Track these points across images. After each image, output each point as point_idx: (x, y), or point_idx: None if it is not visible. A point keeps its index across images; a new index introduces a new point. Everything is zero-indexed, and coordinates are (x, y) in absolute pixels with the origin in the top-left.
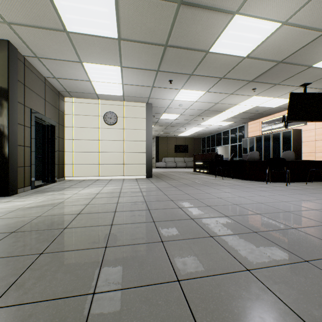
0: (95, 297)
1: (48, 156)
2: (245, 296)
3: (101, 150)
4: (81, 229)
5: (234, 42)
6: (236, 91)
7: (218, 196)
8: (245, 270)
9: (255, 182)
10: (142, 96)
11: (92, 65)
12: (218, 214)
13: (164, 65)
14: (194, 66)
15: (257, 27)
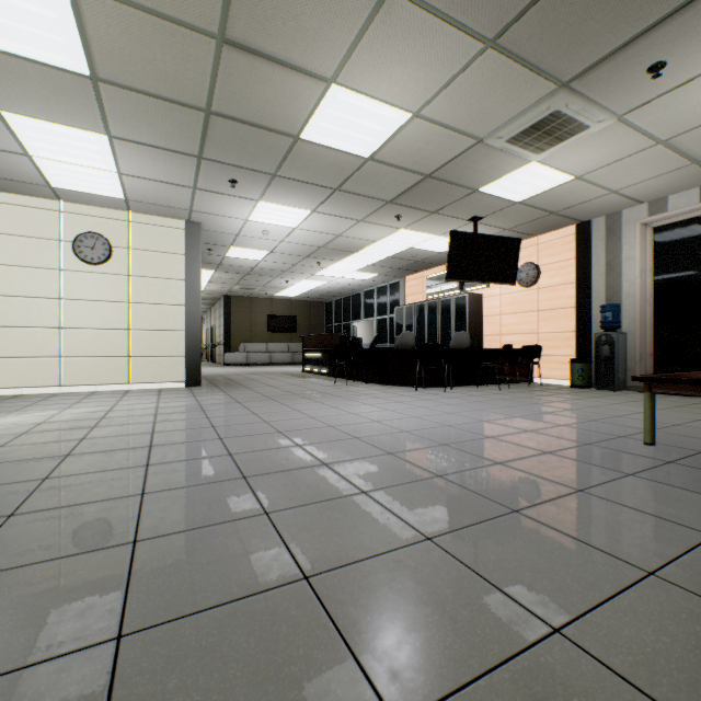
0: None
1: None
2: (233, 543)
3: (68, 322)
4: None
5: (341, 129)
6: (369, 216)
7: (312, 415)
8: (262, 514)
9: (400, 389)
10: (174, 205)
11: (29, 121)
12: (287, 443)
13: (213, 149)
14: (277, 159)
15: (375, 113)
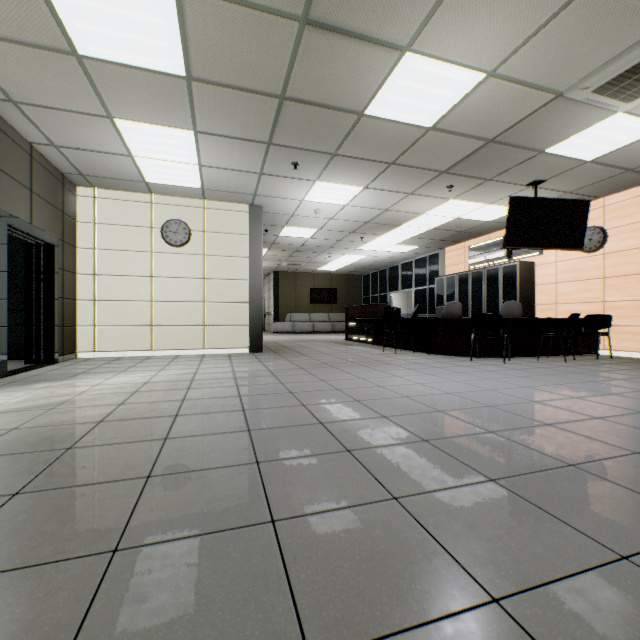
0: (118, 555)
1: (38, 309)
2: (378, 536)
3: (157, 296)
4: (103, 448)
5: (407, 99)
6: (419, 189)
7: (378, 383)
8: (391, 499)
9: (453, 359)
10: (241, 191)
11: (134, 125)
12: (371, 413)
13: (282, 134)
14: (338, 138)
15: (445, 78)
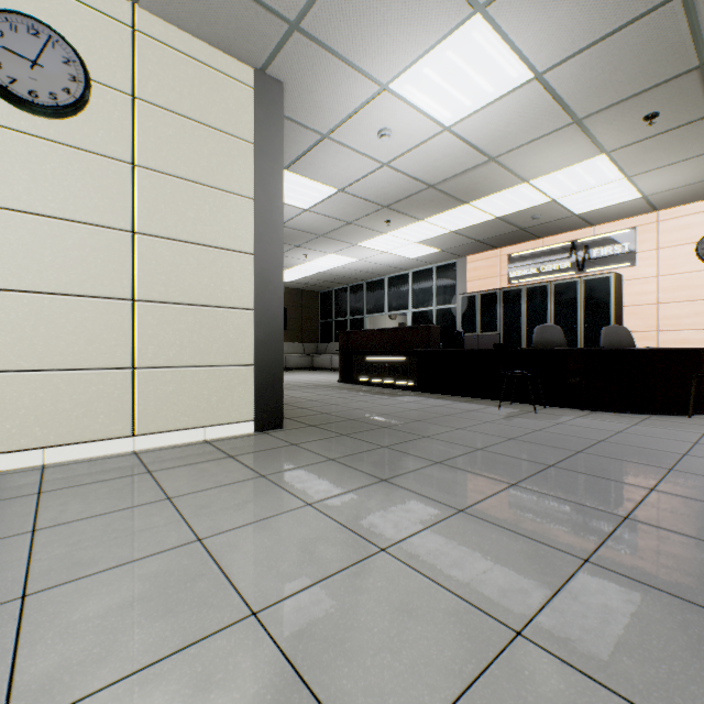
0: None
1: None
2: None
3: None
4: None
5: None
6: (606, 110)
7: None
8: None
9: (667, 421)
10: None
11: None
12: None
13: None
14: None
15: None
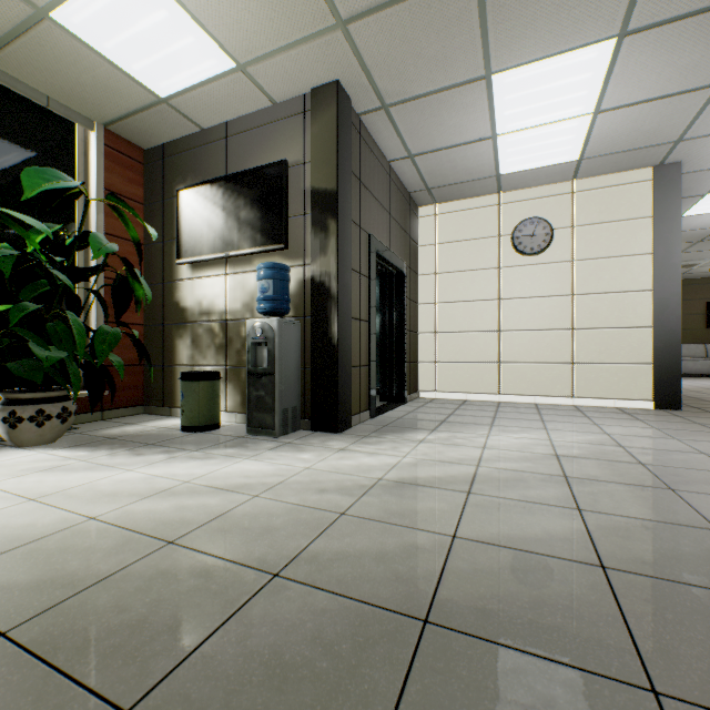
0: None
1: (390, 344)
2: None
3: (505, 324)
4: None
5: None
6: None
7: None
8: None
9: None
10: (651, 141)
11: (516, 74)
12: None
13: None
14: None
15: None
